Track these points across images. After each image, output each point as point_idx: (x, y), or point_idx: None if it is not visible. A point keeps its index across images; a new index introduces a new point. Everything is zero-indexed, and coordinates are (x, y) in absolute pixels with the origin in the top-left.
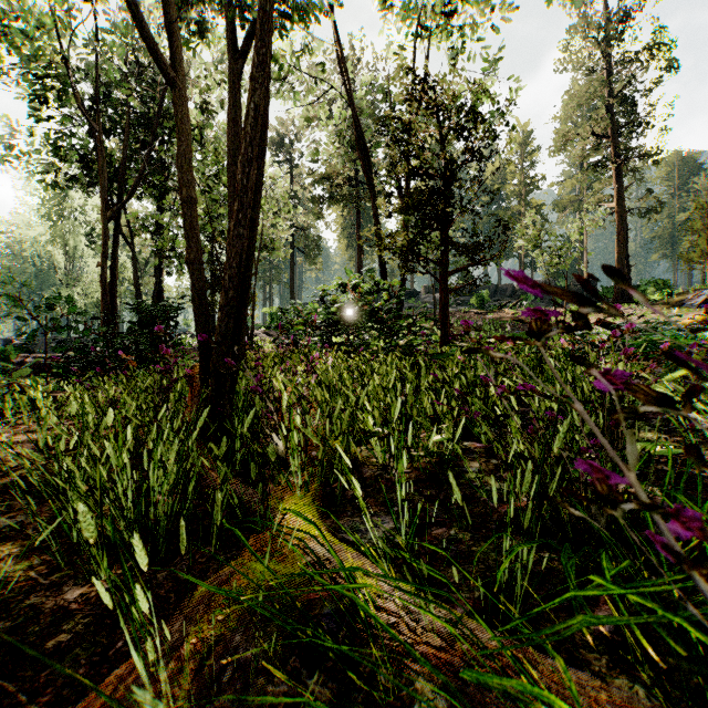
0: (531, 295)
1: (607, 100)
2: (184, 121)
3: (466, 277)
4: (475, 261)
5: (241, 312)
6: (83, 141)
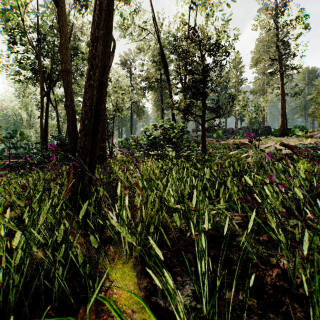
0: (241, 133)
1: (276, 42)
2: (63, 25)
3: (211, 124)
4: (218, 115)
5: (96, 135)
6: (33, 60)
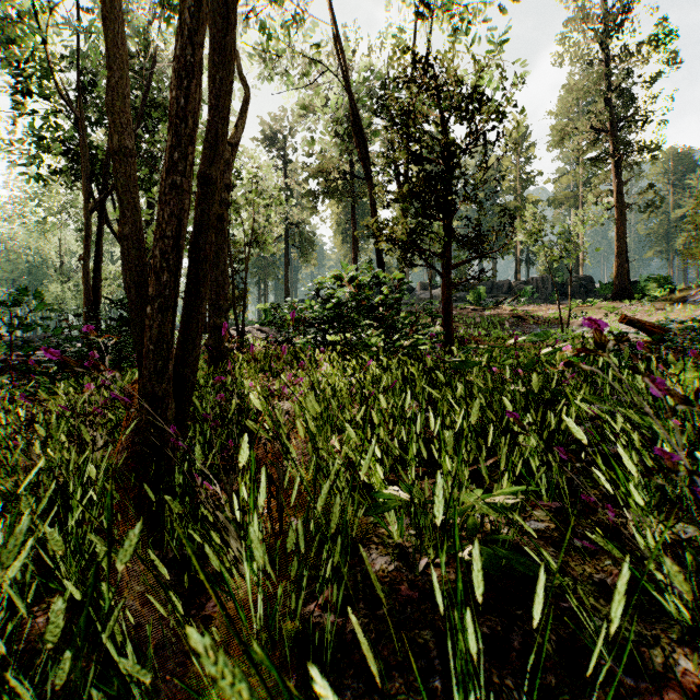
0: (528, 292)
1: (607, 93)
2: (116, 41)
3: (462, 273)
4: (480, 253)
5: (197, 307)
6: (68, 130)
